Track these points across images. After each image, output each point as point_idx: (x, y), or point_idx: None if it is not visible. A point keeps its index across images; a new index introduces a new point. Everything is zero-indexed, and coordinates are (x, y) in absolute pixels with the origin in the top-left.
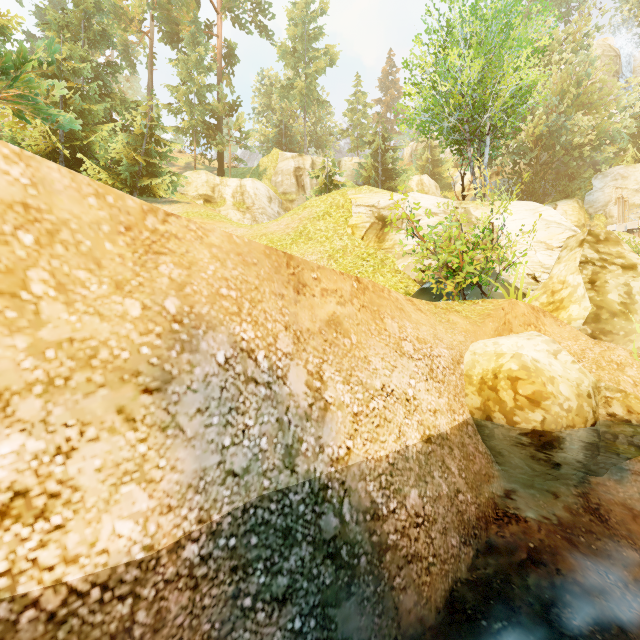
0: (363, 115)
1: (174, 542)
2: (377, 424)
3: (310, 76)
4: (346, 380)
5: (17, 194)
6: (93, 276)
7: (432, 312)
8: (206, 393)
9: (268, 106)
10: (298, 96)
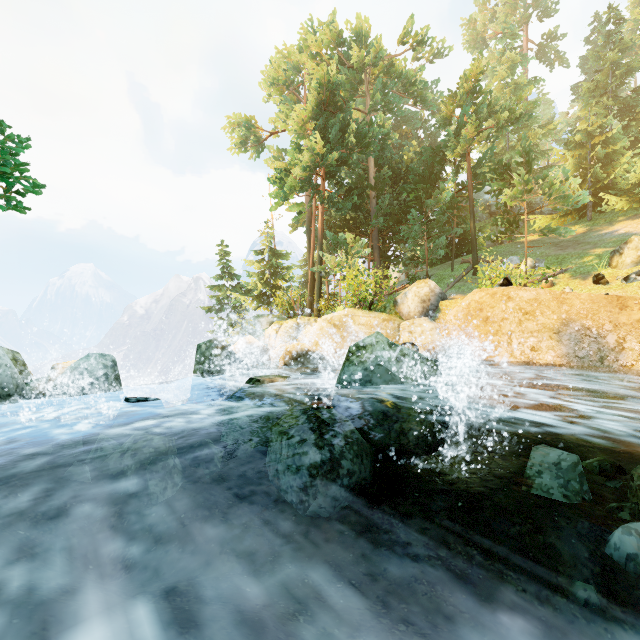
0: None
1: (559, 364)
2: None
3: None
4: (638, 342)
5: (534, 297)
6: (548, 310)
7: None
8: (570, 336)
9: None
10: None
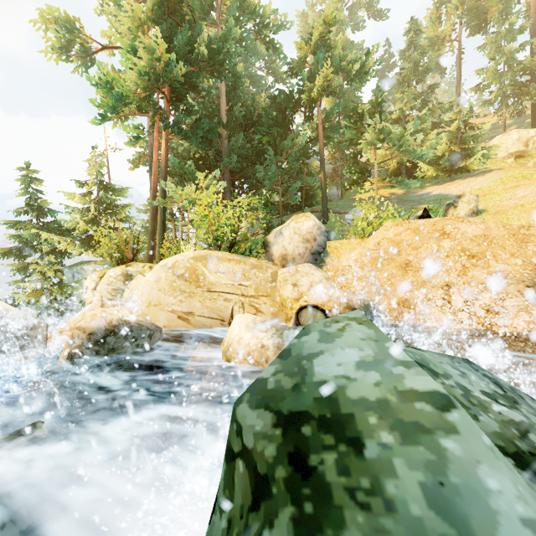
0: None
1: None
2: None
3: None
4: None
5: (482, 232)
6: (502, 252)
7: None
8: None
9: None
10: None
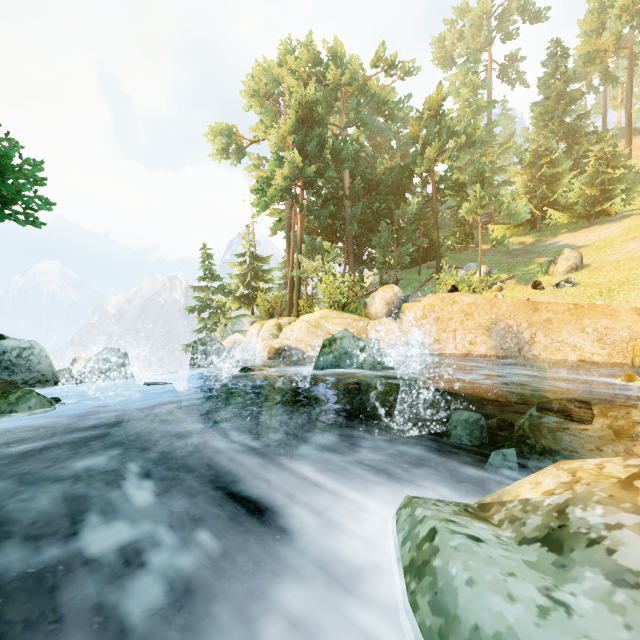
0: None
1: (490, 355)
2: (554, 350)
3: None
4: (545, 336)
5: (473, 301)
6: (483, 312)
7: None
8: (497, 332)
9: None
10: None
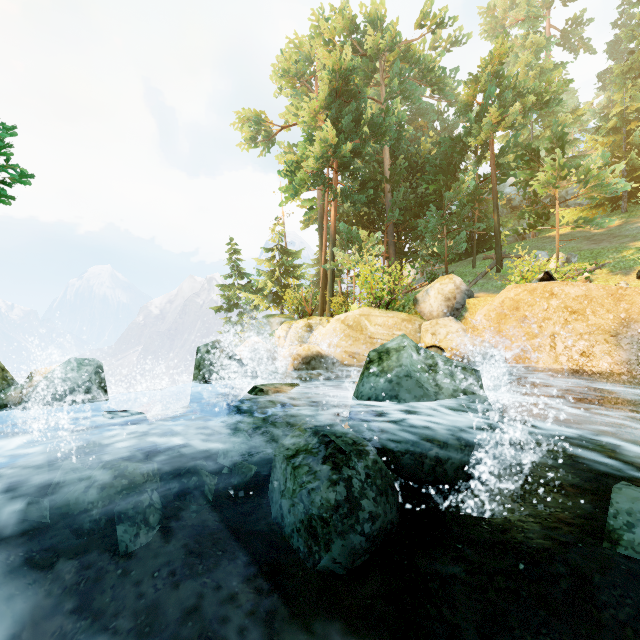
0: None
1: (618, 373)
2: None
3: None
4: None
5: (583, 293)
6: (601, 309)
7: None
8: (631, 339)
9: None
10: None
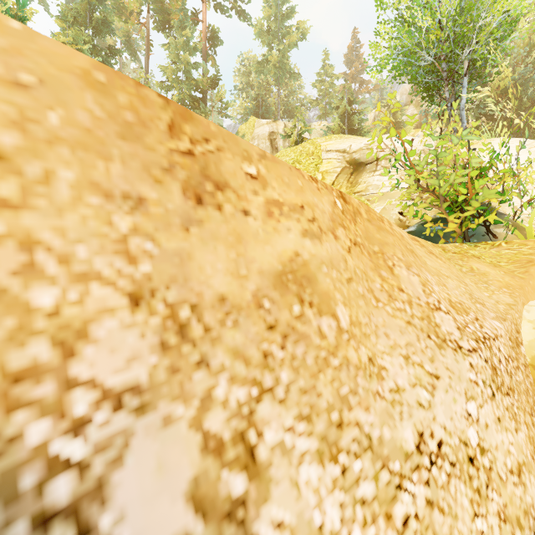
0: (330, 85)
1: None
2: None
3: (283, 50)
4: (327, 444)
5: None
6: None
7: (445, 257)
8: None
9: (247, 83)
10: (272, 69)
